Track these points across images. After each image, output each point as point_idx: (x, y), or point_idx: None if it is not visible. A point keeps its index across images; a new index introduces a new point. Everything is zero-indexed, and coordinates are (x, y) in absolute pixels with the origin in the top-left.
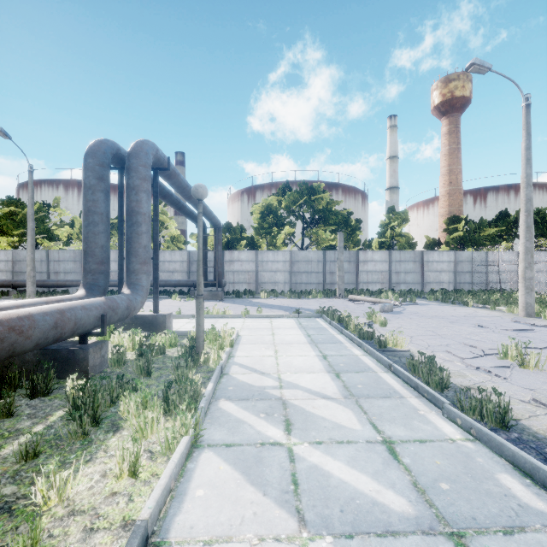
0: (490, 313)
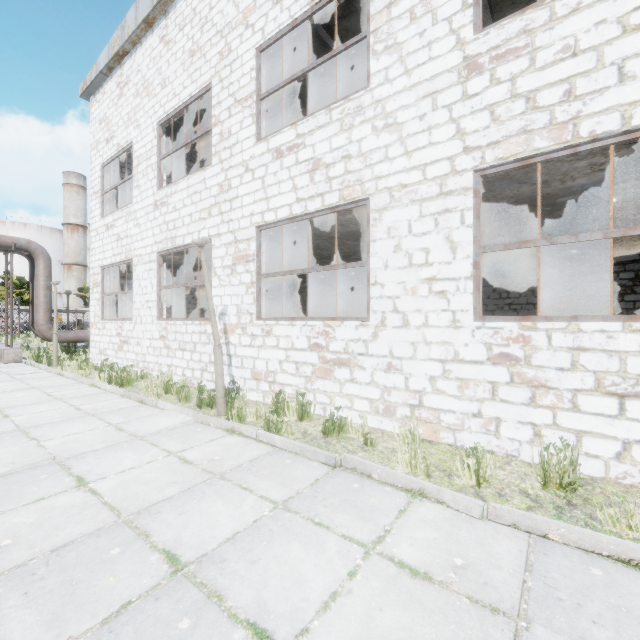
0: None
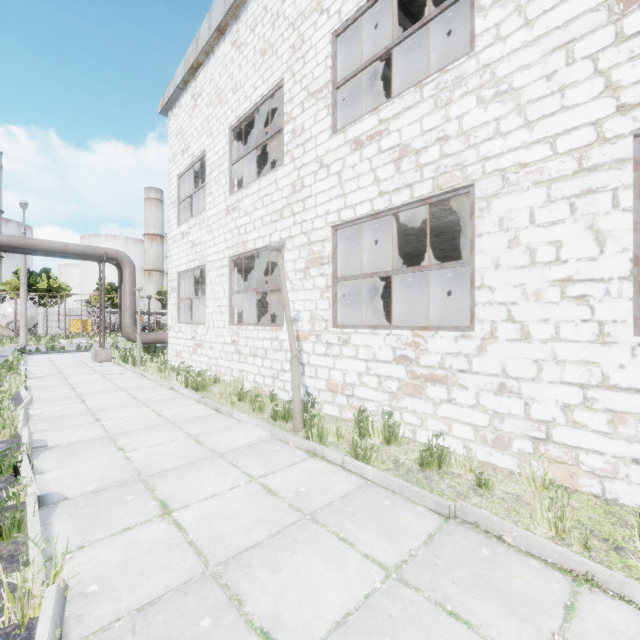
0: (5, 347)
